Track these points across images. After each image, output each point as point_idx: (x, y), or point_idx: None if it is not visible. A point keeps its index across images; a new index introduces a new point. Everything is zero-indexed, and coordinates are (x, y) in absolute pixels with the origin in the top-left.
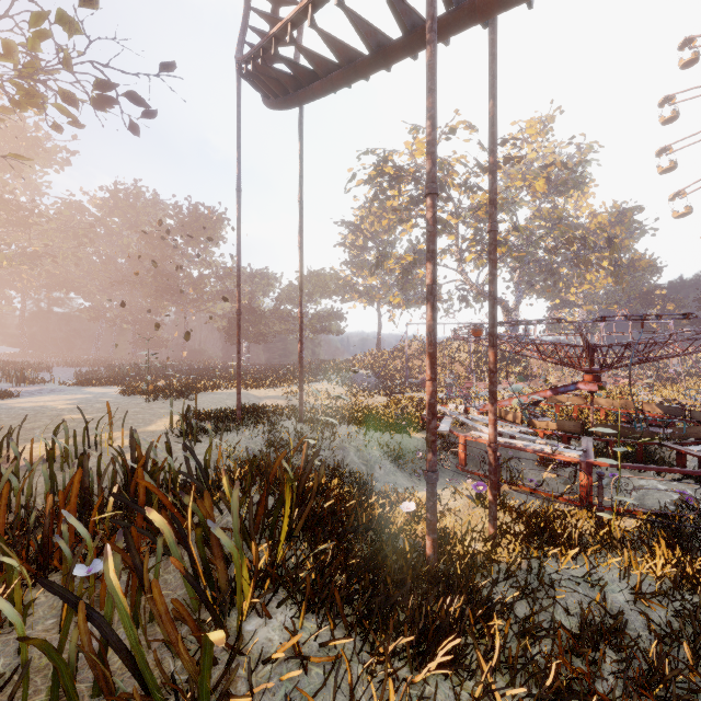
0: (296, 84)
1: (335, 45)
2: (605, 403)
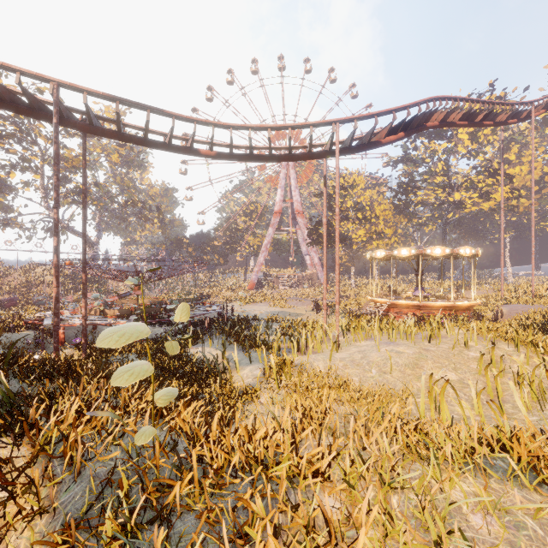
0: None
1: None
2: (147, 302)
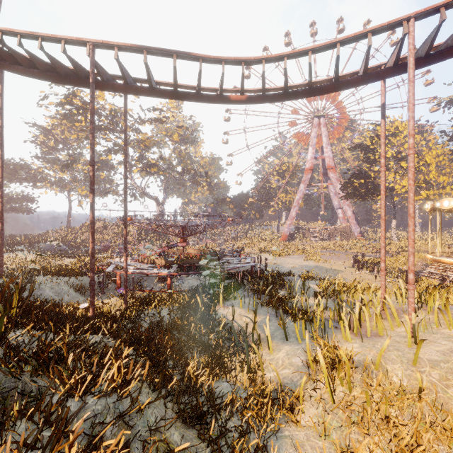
0: (1, 56)
1: (37, 60)
2: (192, 251)
